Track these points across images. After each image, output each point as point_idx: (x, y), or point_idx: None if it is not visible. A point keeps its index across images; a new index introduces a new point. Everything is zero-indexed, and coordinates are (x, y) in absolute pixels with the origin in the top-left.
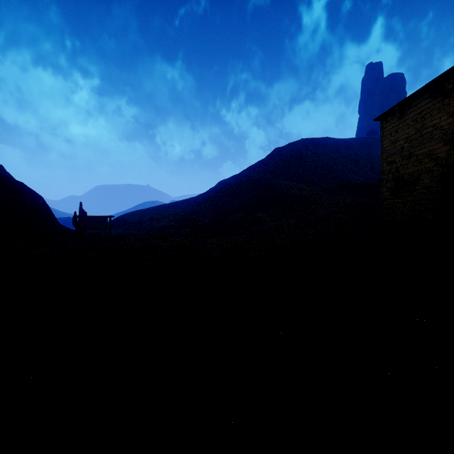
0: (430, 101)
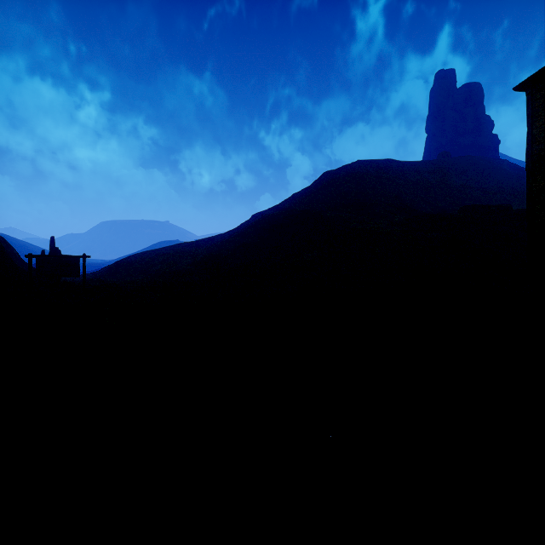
0: None
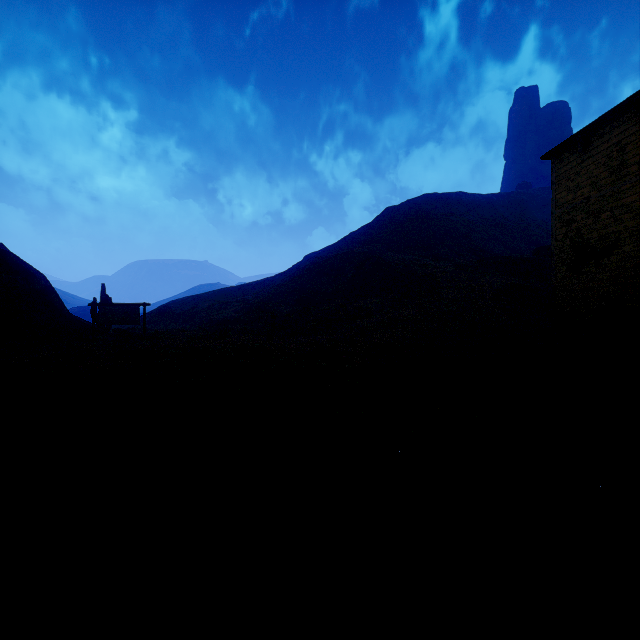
0: (634, 123)
